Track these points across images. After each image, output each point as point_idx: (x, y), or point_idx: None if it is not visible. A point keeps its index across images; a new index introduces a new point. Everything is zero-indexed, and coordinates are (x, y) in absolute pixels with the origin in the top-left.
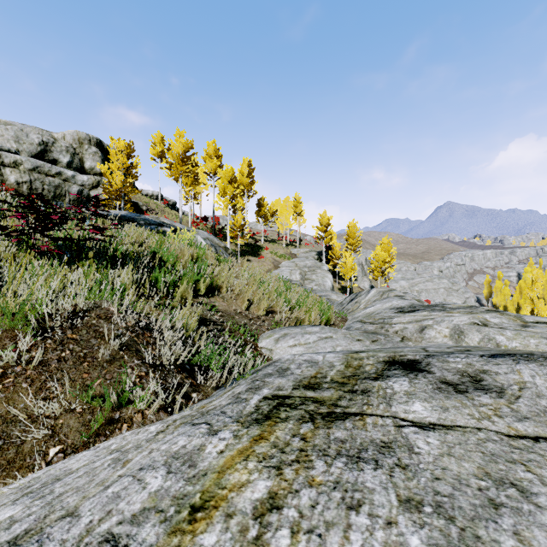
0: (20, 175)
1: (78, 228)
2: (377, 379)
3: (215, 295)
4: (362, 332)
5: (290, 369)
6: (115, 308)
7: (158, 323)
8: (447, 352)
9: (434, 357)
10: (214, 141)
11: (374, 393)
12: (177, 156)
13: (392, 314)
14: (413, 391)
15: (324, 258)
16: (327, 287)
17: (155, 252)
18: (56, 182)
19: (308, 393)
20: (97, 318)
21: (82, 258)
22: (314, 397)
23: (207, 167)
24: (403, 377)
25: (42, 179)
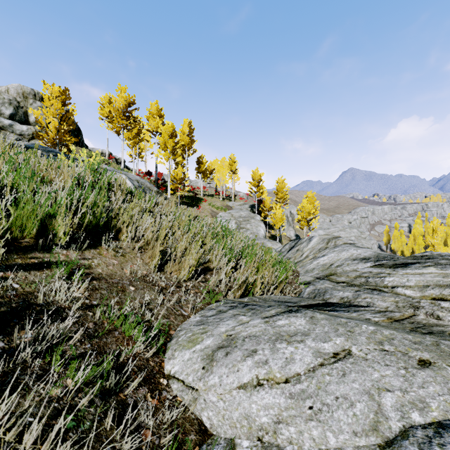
0: None
1: None
2: None
3: (103, 244)
4: (388, 320)
5: None
6: None
7: None
8: None
9: None
10: (156, 102)
11: None
12: (118, 110)
13: (371, 268)
14: None
15: (256, 210)
16: (261, 235)
17: None
18: None
19: None
20: None
21: None
22: None
23: (150, 126)
24: None
25: None
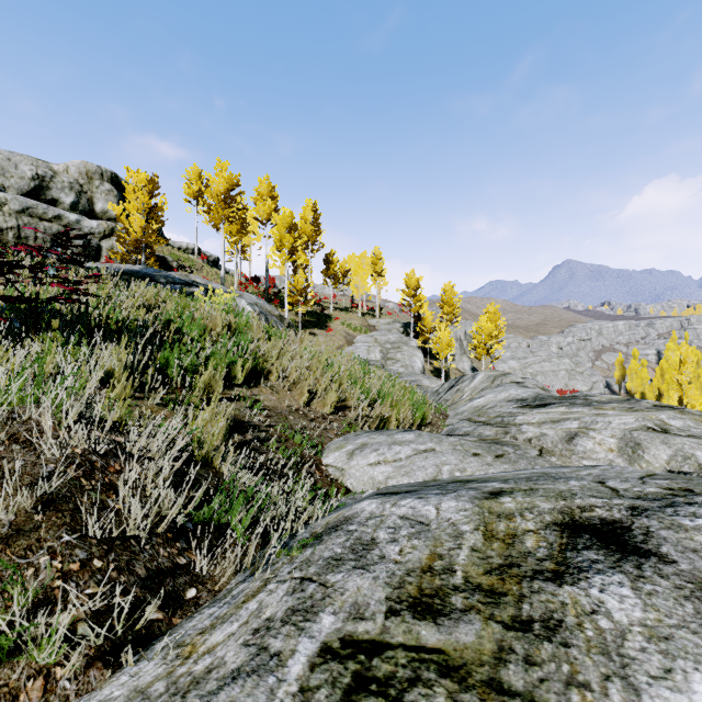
0: (4, 219)
1: (28, 280)
2: (561, 580)
3: (261, 384)
4: (478, 439)
5: (377, 544)
6: (46, 420)
7: (138, 444)
8: (660, 498)
9: (650, 515)
10: (267, 177)
11: (575, 633)
12: (218, 196)
13: (513, 409)
14: (658, 623)
15: (412, 331)
16: (417, 369)
17: (170, 321)
18: (54, 229)
19: (424, 632)
20: (7, 441)
21: (50, 329)
22: (441, 650)
23: (258, 212)
24: (614, 572)
25: (34, 225)
